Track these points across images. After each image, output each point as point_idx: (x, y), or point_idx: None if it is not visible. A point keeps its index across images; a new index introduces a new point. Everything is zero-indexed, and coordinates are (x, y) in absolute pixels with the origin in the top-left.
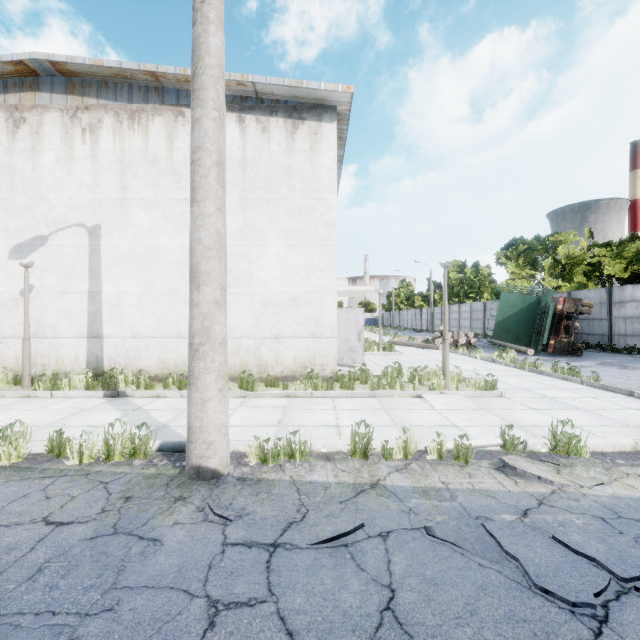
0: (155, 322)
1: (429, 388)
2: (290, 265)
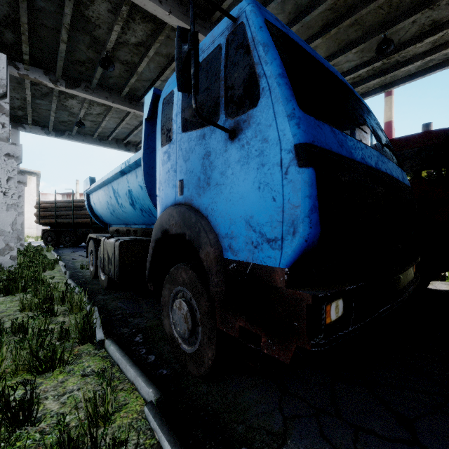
0: None
1: None
2: None
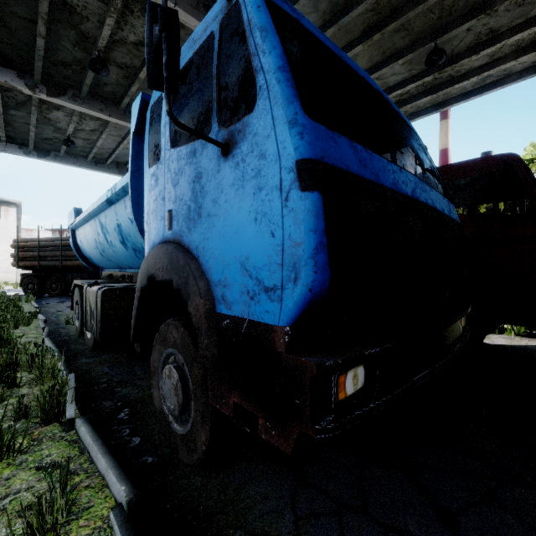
0: None
1: None
2: None
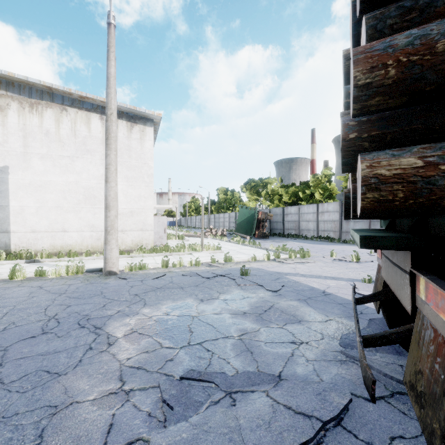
0: (48, 223)
1: (195, 251)
2: (129, 195)
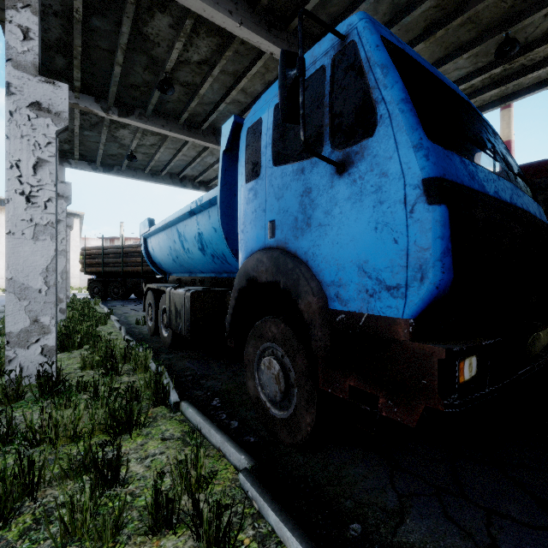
0: None
1: None
2: None
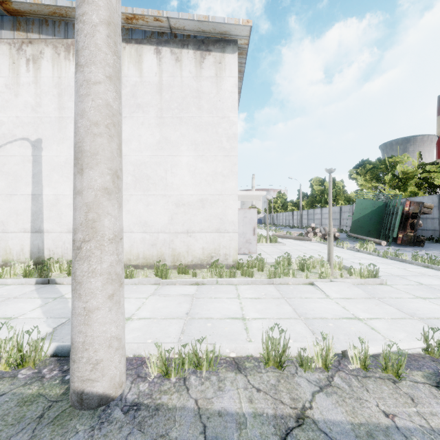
0: None
1: (319, 276)
2: (199, 172)
